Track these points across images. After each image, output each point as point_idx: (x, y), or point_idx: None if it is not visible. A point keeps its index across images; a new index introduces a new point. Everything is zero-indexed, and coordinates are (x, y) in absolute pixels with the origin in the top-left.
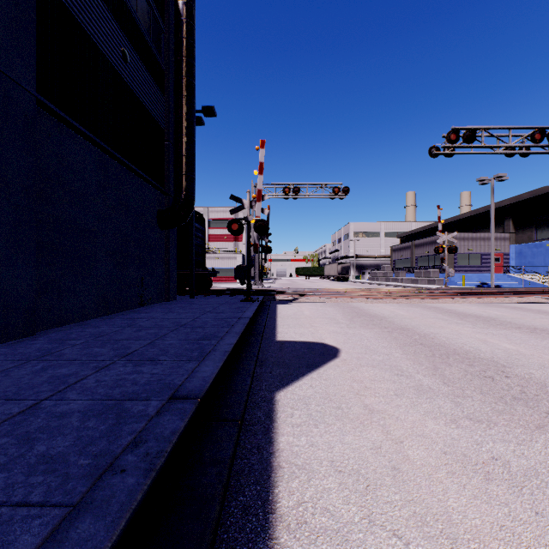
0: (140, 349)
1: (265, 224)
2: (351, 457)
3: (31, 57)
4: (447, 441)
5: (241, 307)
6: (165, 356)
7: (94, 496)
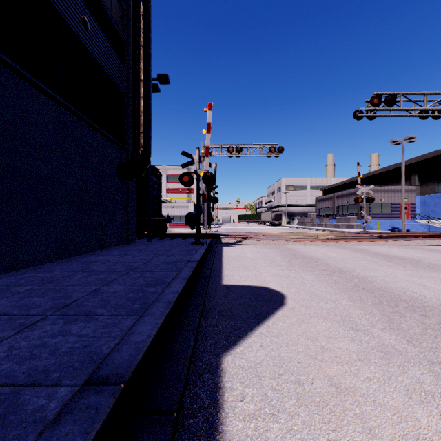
0: (80, 299)
1: (212, 176)
2: None
3: None
4: None
5: (191, 250)
6: (103, 308)
7: None
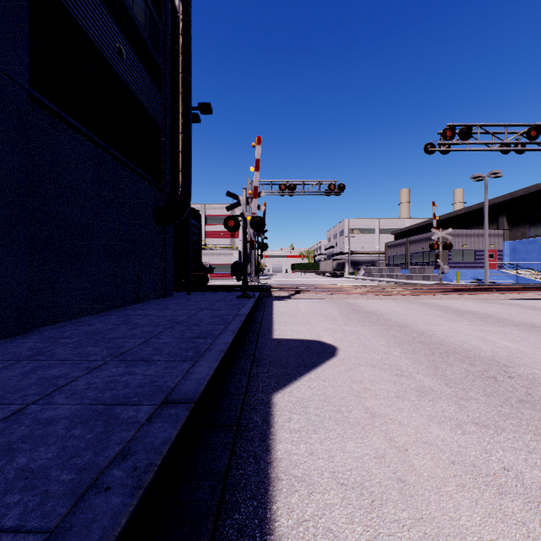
0: (134, 348)
1: (261, 220)
2: (353, 468)
3: (24, 50)
4: (454, 449)
5: (237, 304)
6: (159, 356)
7: (74, 520)
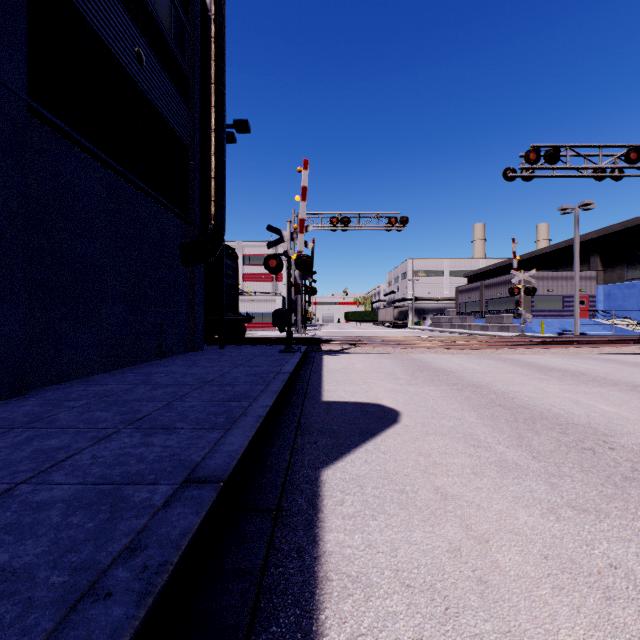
0: (153, 413)
1: (309, 260)
2: (421, 564)
3: (21, 53)
4: (546, 540)
5: (280, 359)
6: (183, 422)
7: (62, 638)
